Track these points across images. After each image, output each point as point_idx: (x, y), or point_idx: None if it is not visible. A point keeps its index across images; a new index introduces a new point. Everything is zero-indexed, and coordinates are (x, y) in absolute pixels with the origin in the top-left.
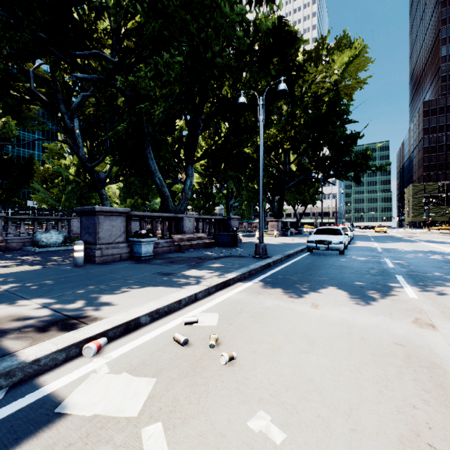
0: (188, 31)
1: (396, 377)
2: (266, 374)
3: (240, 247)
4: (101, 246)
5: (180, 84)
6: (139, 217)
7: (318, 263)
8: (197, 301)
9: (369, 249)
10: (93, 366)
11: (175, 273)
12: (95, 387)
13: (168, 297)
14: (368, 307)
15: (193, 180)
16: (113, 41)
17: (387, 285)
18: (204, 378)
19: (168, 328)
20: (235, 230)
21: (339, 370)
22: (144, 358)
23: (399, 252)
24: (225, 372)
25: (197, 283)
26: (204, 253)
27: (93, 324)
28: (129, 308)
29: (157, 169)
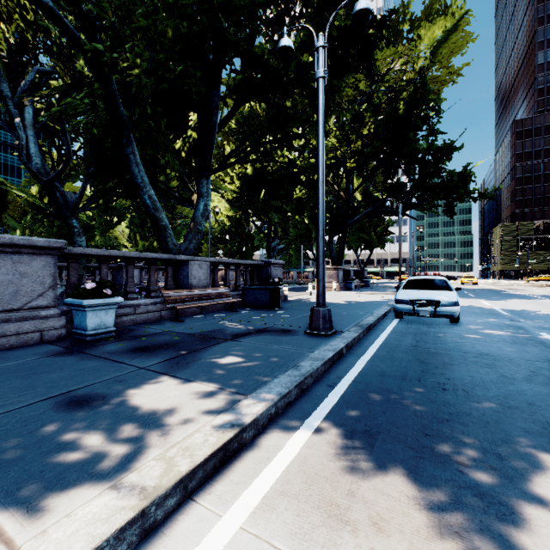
0: None
1: None
2: None
3: (284, 310)
4: None
5: (174, 19)
6: (98, 259)
7: (432, 346)
8: None
9: (488, 313)
10: None
11: (107, 395)
12: None
13: None
14: None
15: (209, 202)
16: None
17: None
18: None
19: None
20: (277, 281)
21: None
22: None
23: (541, 317)
24: None
25: (128, 461)
26: (220, 323)
27: None
28: None
29: (147, 182)
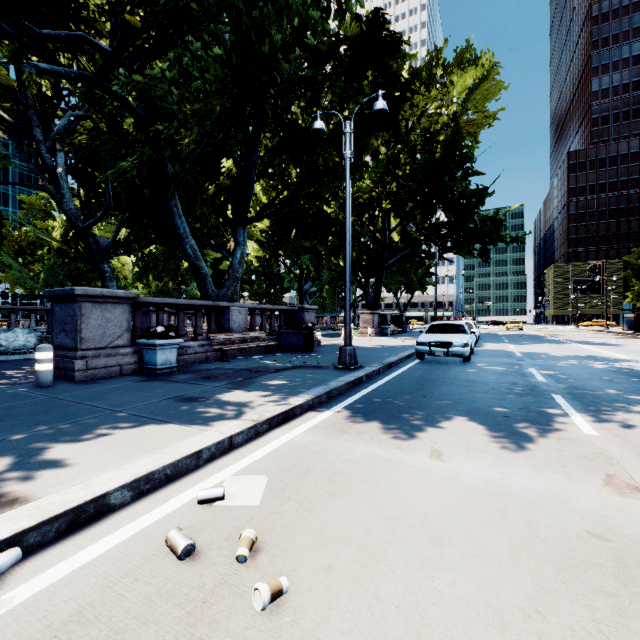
0: (230, 5)
1: (617, 626)
2: (350, 635)
3: (318, 353)
4: (86, 353)
5: (222, 97)
6: (156, 306)
7: (435, 376)
8: (233, 451)
9: (504, 355)
10: None
11: (205, 397)
12: None
13: (177, 445)
14: (524, 455)
15: (245, 250)
16: (112, 22)
17: (544, 411)
18: None
19: (164, 513)
20: (311, 326)
21: (500, 614)
22: (88, 599)
23: (547, 357)
24: (259, 634)
25: (239, 415)
26: (261, 362)
27: None
28: (95, 472)
29: (189, 233)
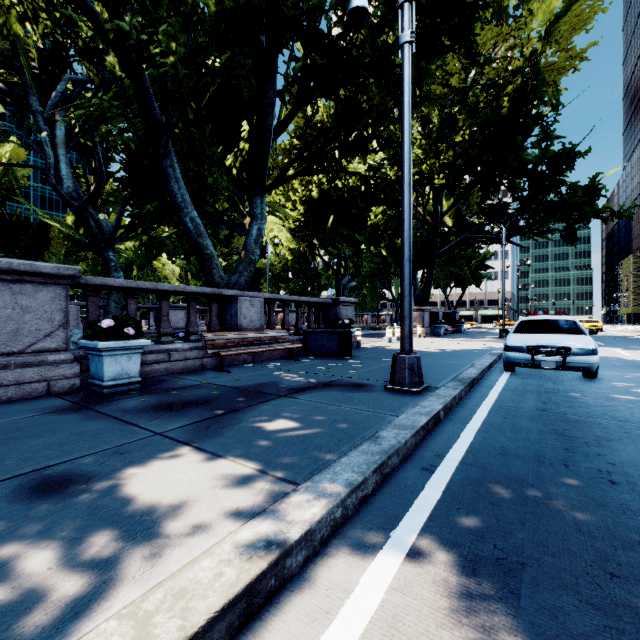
0: None
1: None
2: None
3: (357, 359)
4: None
5: None
6: (124, 292)
7: (568, 410)
8: None
9: (633, 365)
10: None
11: (95, 475)
12: None
13: None
14: None
15: (263, 226)
16: None
17: None
18: None
19: None
20: (348, 324)
21: None
22: None
23: None
24: None
25: (73, 615)
26: (273, 374)
27: None
28: None
29: (189, 201)
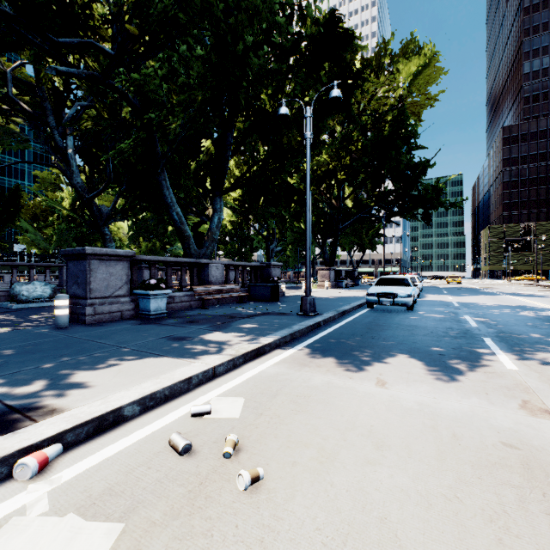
0: (211, 14)
1: (518, 508)
2: (311, 508)
3: (282, 302)
4: (94, 301)
5: (203, 89)
6: (149, 263)
7: (382, 322)
8: (216, 379)
9: (443, 304)
10: (24, 500)
11: (191, 337)
12: (10, 546)
13: (173, 373)
14: (454, 384)
15: (221, 216)
16: (114, 29)
17: (474, 351)
18: (207, 520)
19: (165, 422)
20: (276, 280)
21: (426, 498)
22: (115, 480)
23: (481, 307)
24: (243, 506)
25: (219, 351)
26: (235, 310)
27: (43, 422)
28: (111, 392)
29: (175, 202)
